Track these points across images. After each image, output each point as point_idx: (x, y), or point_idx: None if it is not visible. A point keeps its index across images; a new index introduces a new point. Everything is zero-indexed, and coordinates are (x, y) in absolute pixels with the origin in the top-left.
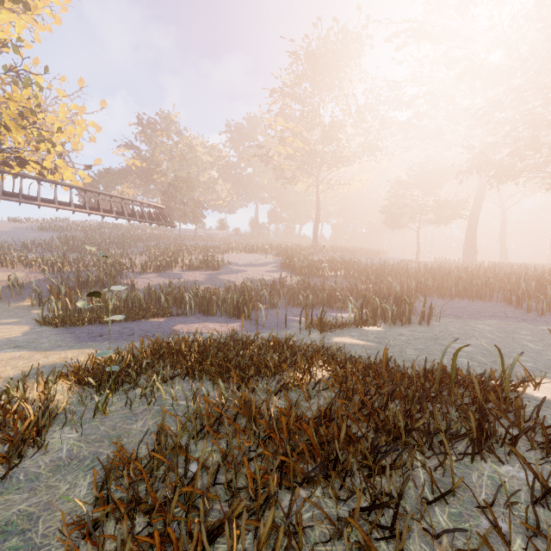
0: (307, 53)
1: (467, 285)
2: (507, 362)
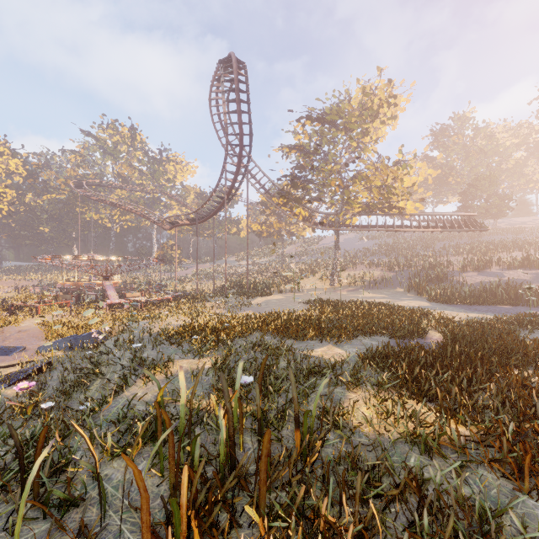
0: None
1: None
2: None
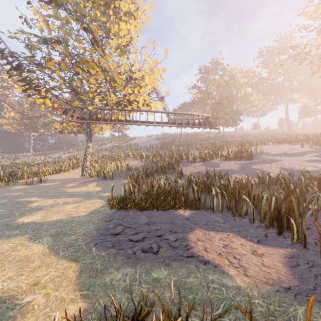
0: None
1: None
2: None
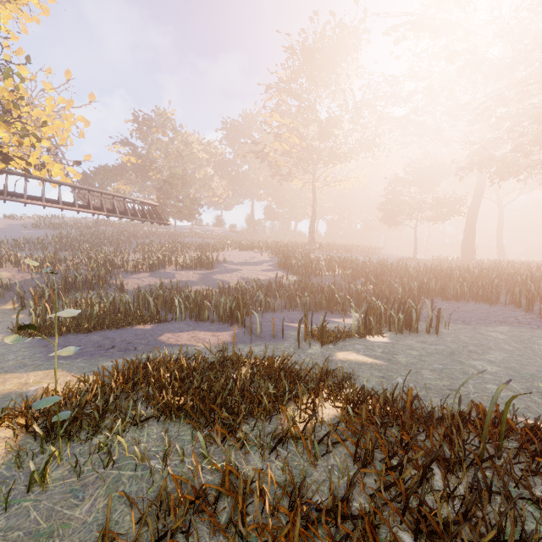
0: (304, 48)
1: (471, 286)
2: None
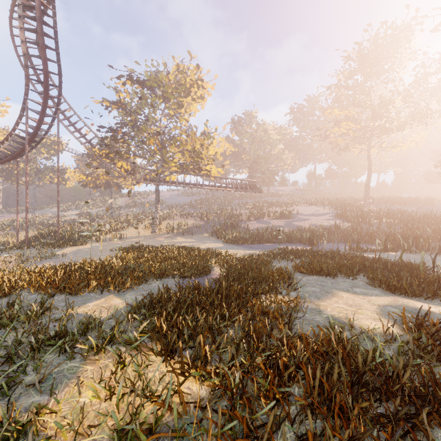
0: (358, 54)
1: None
2: None
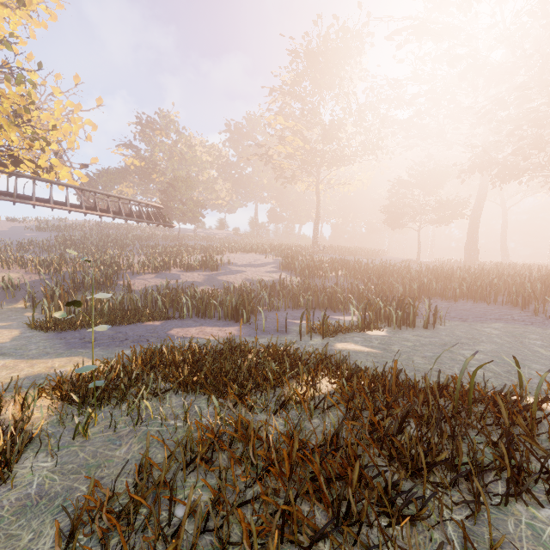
0: (307, 51)
1: (471, 286)
2: (522, 372)
